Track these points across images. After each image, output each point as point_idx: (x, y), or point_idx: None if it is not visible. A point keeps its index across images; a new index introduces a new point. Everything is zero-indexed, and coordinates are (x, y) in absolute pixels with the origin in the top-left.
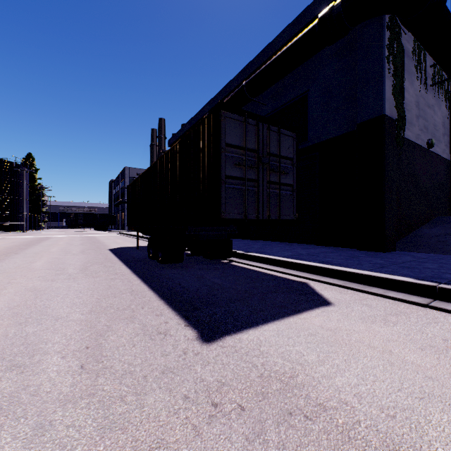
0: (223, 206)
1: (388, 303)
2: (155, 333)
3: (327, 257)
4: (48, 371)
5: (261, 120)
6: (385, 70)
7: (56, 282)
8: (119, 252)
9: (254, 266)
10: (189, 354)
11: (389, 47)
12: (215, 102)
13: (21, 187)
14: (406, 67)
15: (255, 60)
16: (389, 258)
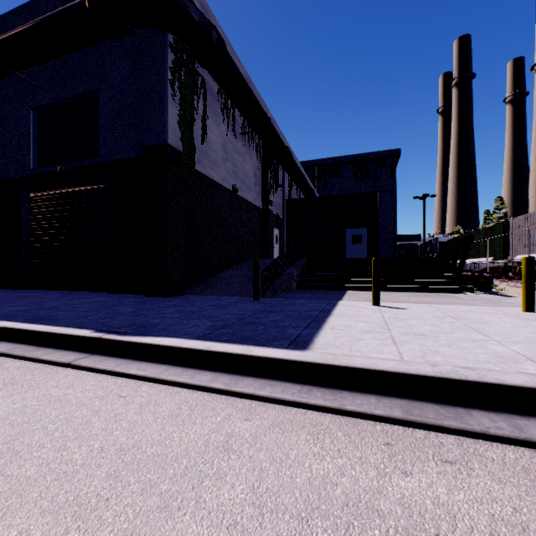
0: None
1: (24, 371)
2: None
3: (67, 310)
4: None
5: None
6: (168, 94)
7: None
8: None
9: None
10: None
11: (173, 71)
12: None
13: None
14: (211, 105)
15: (17, 13)
16: (150, 305)
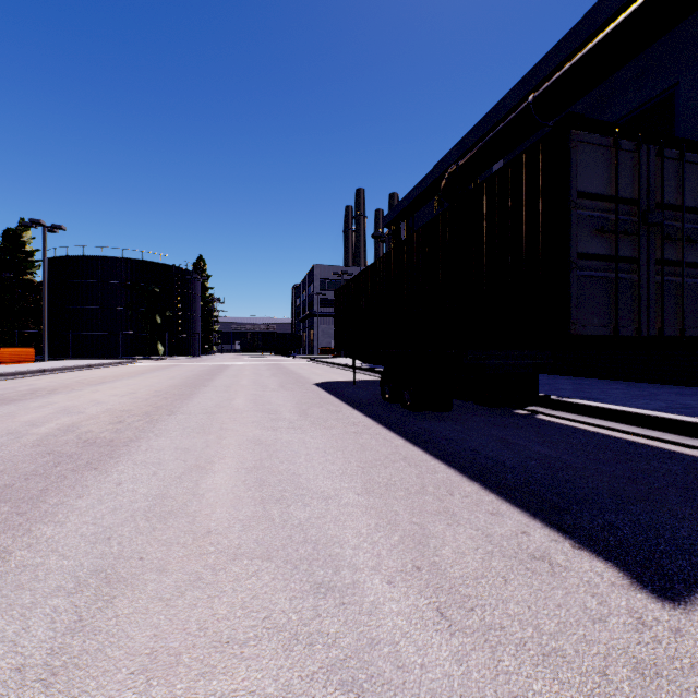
0: (573, 312)
1: None
2: (524, 556)
3: None
4: (384, 610)
5: (645, 138)
6: None
7: (280, 433)
8: (332, 389)
9: (592, 426)
10: (658, 630)
11: None
12: (467, 144)
13: (193, 300)
14: None
15: (552, 54)
16: None
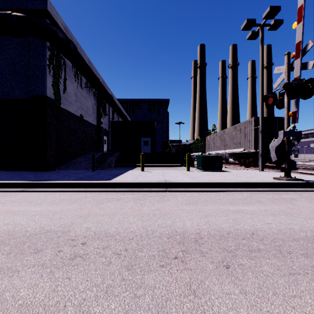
0: None
1: (4, 193)
2: None
3: None
4: None
5: None
6: (47, 71)
7: None
8: None
9: None
10: None
11: (50, 60)
12: None
13: None
14: (68, 73)
15: None
16: (40, 174)
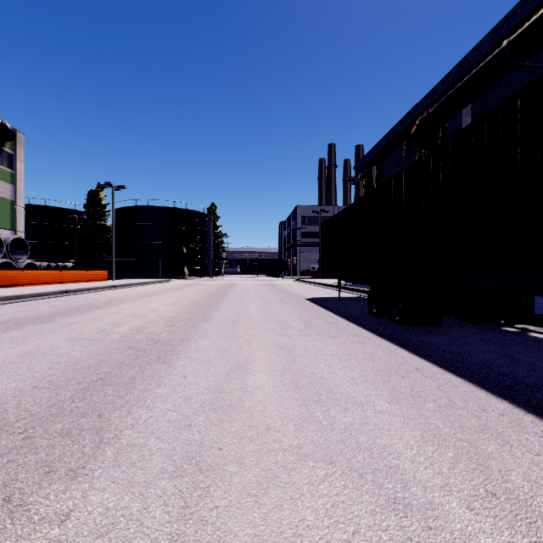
0: None
1: None
2: None
3: None
4: None
5: None
6: None
7: (294, 340)
8: (322, 304)
9: None
10: None
11: None
12: (437, 93)
13: (208, 236)
14: None
15: None
16: None
